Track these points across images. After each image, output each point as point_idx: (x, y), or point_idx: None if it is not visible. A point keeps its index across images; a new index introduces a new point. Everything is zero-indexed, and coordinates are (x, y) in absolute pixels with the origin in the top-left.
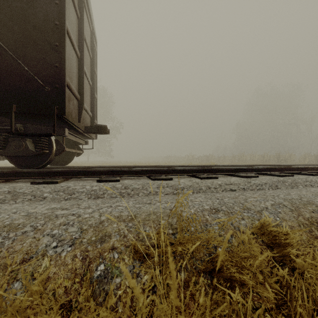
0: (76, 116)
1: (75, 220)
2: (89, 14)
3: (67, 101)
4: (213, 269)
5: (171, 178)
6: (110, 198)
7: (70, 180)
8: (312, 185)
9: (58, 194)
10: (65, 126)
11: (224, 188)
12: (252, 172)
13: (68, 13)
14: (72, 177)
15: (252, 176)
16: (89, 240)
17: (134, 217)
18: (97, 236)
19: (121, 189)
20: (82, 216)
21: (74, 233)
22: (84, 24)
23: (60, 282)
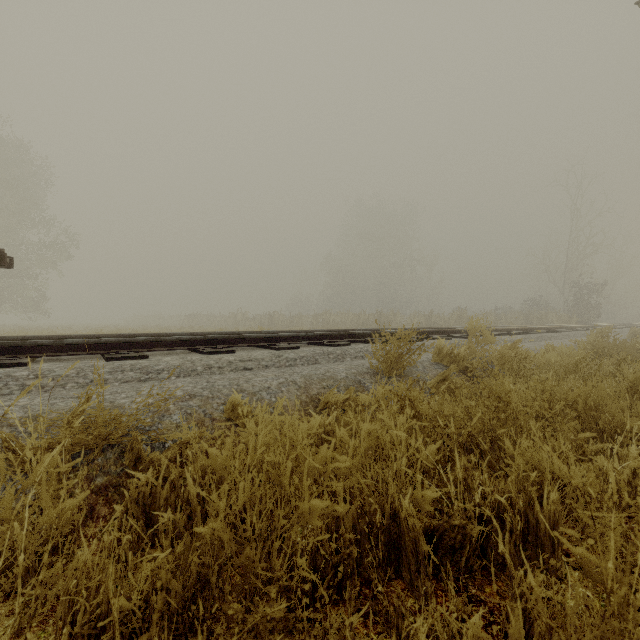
0: None
1: None
2: None
3: None
4: (136, 459)
5: (146, 356)
6: None
7: None
8: (364, 357)
9: None
10: None
11: (235, 366)
12: (297, 342)
13: None
14: None
15: (291, 347)
16: None
17: (34, 419)
18: None
19: (26, 379)
20: None
21: None
22: None
23: None
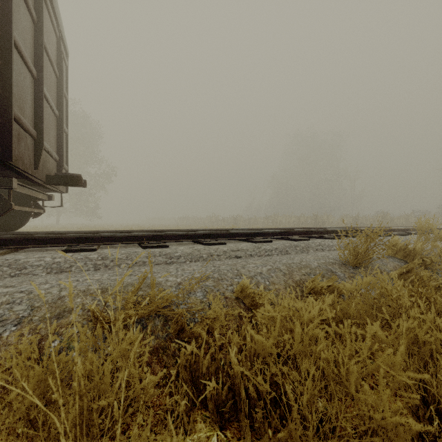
0: (31, 161)
1: (24, 297)
2: (54, 14)
3: (15, 140)
4: (179, 329)
5: (168, 245)
6: (79, 272)
7: (21, 251)
8: (323, 249)
9: (1, 269)
10: (13, 174)
11: (229, 255)
12: (268, 237)
13: (17, 18)
14: (24, 247)
15: (265, 240)
16: (41, 318)
17: (105, 290)
18: (53, 313)
19: (96, 260)
20: (34, 293)
21: (22, 311)
22: (46, 29)
23: (1, 363)
